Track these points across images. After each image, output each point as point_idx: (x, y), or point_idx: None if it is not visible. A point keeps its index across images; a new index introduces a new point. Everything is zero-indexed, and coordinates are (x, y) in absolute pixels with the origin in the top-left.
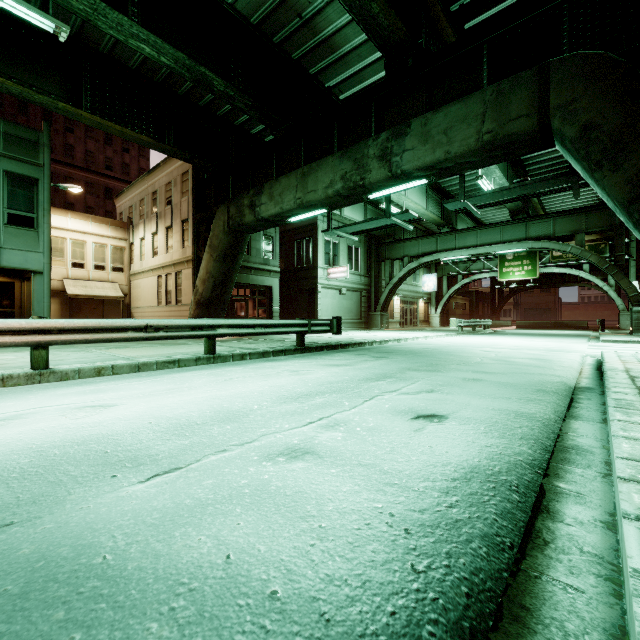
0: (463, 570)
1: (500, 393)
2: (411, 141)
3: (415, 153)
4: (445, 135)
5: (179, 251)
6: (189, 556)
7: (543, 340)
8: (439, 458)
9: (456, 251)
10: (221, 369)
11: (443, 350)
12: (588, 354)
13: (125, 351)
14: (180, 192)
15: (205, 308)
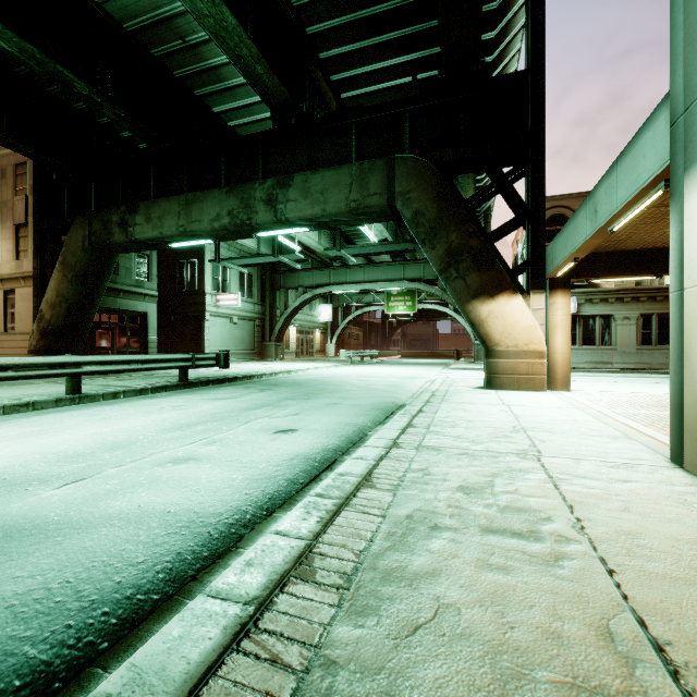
0: (271, 490)
1: (346, 412)
2: (294, 193)
3: (297, 205)
4: (322, 195)
5: (10, 263)
6: (114, 509)
7: (411, 369)
8: (281, 452)
9: (347, 285)
10: (93, 409)
11: (325, 380)
12: (431, 380)
13: None
14: (12, 187)
15: (55, 338)
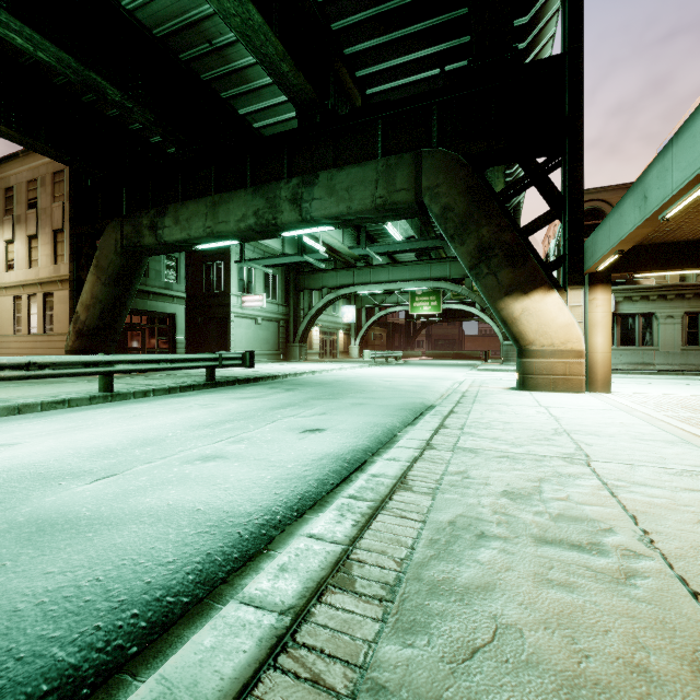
0: (301, 491)
1: (373, 412)
2: (319, 191)
3: (322, 203)
4: (347, 192)
5: (49, 267)
6: (144, 506)
7: (437, 370)
8: (309, 451)
9: (371, 285)
10: (124, 407)
11: (350, 381)
12: (459, 381)
13: None
14: (51, 195)
15: (89, 339)
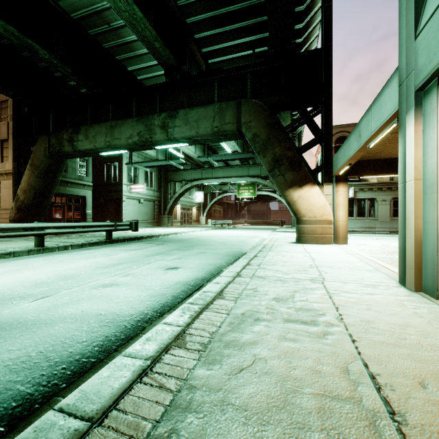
0: (162, 302)
1: (210, 257)
2: (179, 122)
3: (181, 129)
4: (196, 123)
5: None
6: (67, 313)
7: (252, 231)
8: (169, 280)
9: (213, 179)
10: (52, 256)
11: (198, 239)
12: (264, 238)
13: None
14: None
15: (26, 212)
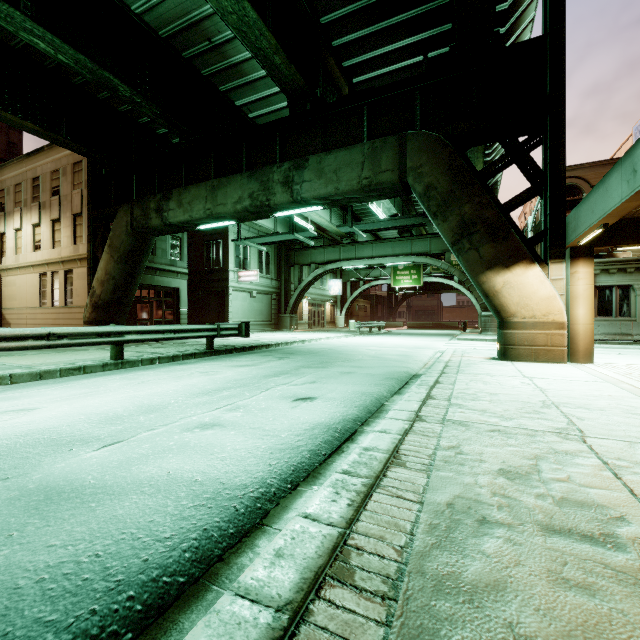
0: (294, 462)
1: (361, 381)
2: (309, 174)
3: (312, 185)
4: (335, 174)
5: (70, 247)
6: (145, 475)
7: (418, 339)
8: (302, 421)
9: (356, 261)
10: (132, 373)
11: (337, 350)
12: (440, 350)
13: (14, 359)
14: (71, 183)
15: (104, 311)
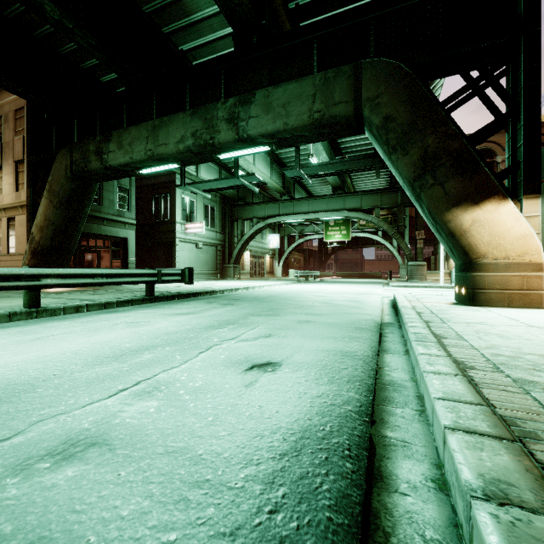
0: None
1: (328, 333)
2: (256, 109)
3: (259, 121)
4: (284, 108)
5: (11, 195)
6: None
7: (355, 286)
8: (268, 422)
9: (294, 215)
10: (39, 325)
11: (283, 296)
12: (385, 296)
13: None
14: (13, 130)
15: (43, 258)
